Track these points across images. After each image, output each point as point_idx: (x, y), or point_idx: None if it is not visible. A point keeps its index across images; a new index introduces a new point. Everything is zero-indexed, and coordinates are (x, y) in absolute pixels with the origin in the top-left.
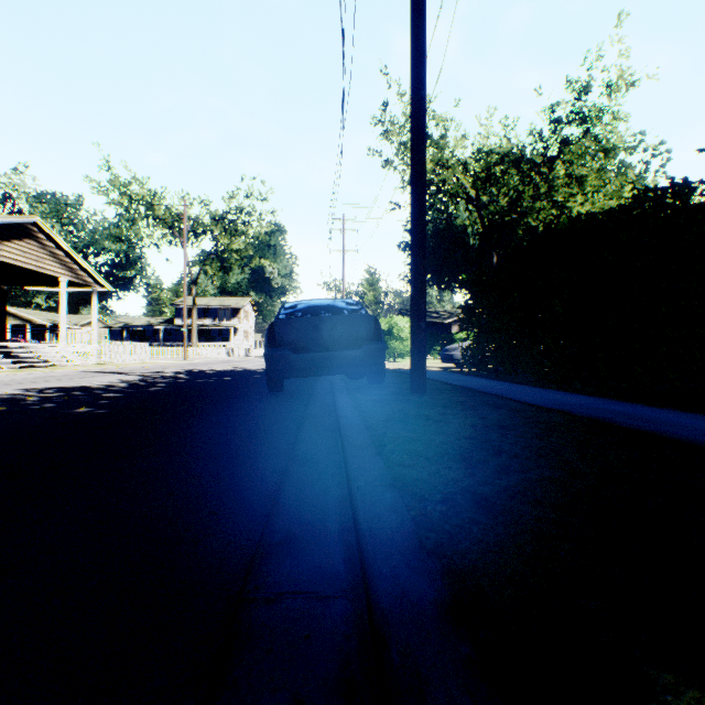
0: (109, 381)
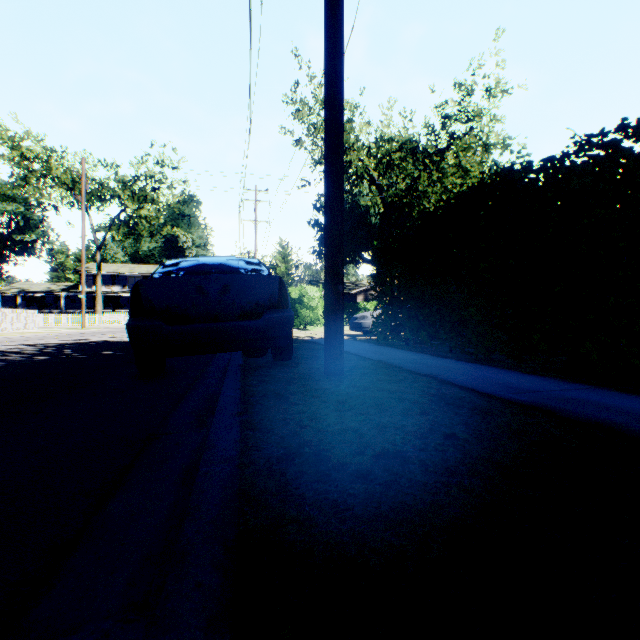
0: None
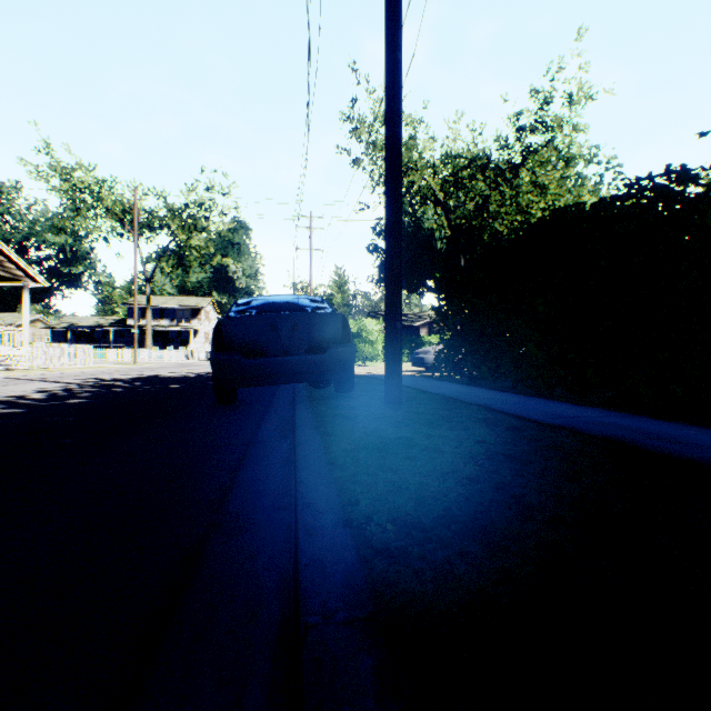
0: (24, 391)
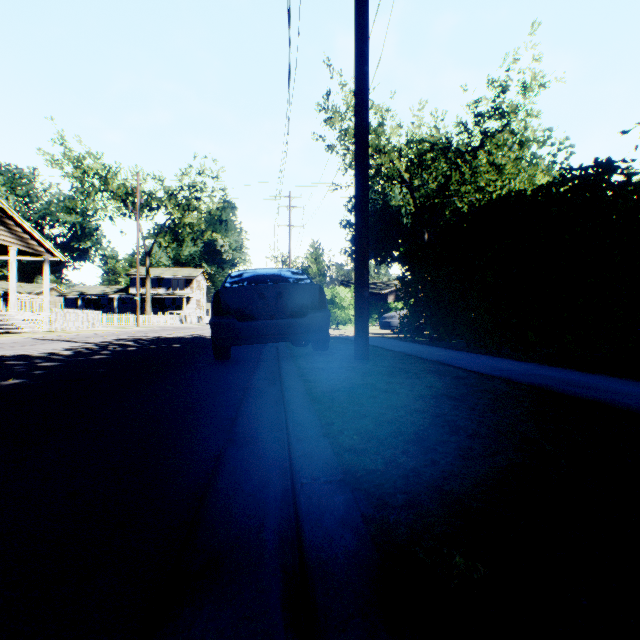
0: (53, 349)
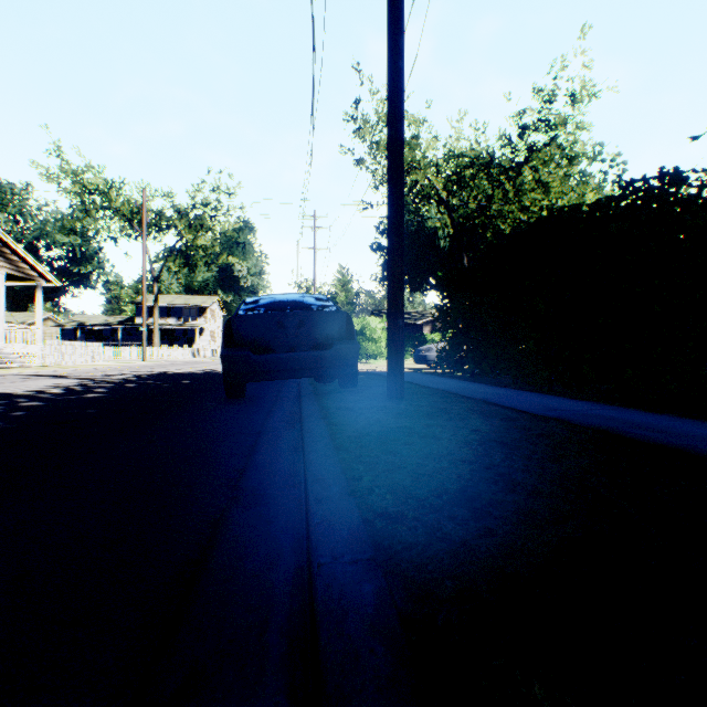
0: (42, 386)
